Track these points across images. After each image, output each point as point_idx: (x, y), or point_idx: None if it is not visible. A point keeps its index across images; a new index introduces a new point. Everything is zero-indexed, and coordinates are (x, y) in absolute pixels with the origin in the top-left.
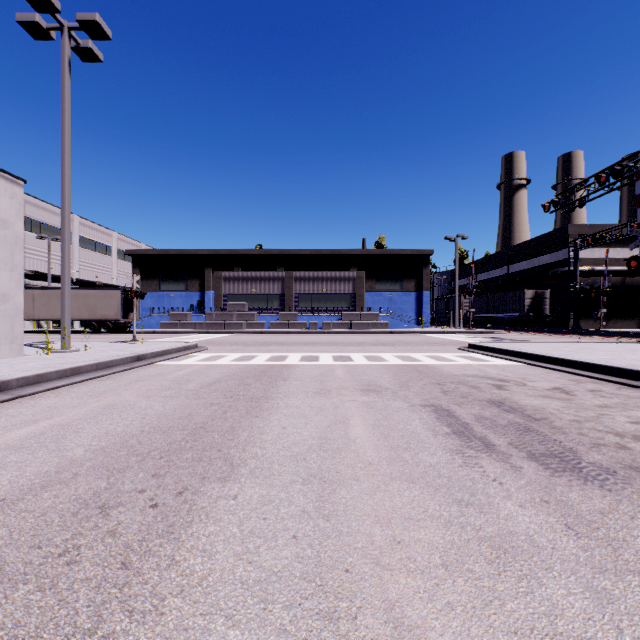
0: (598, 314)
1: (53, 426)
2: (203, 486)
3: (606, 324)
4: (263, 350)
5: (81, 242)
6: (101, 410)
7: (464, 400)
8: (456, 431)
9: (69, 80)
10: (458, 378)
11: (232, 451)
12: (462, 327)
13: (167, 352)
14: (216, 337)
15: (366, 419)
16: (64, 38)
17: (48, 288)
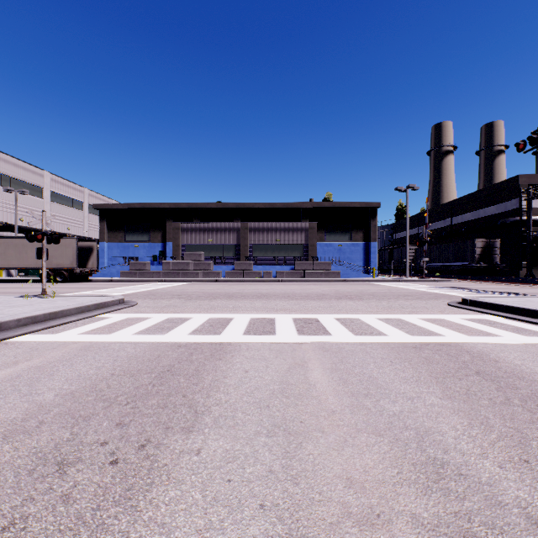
0: None
1: None
2: None
3: None
4: (203, 307)
5: (52, 197)
6: None
7: None
8: None
9: None
10: None
11: None
12: (410, 276)
13: (58, 314)
14: (166, 287)
15: None
16: None
17: (5, 237)
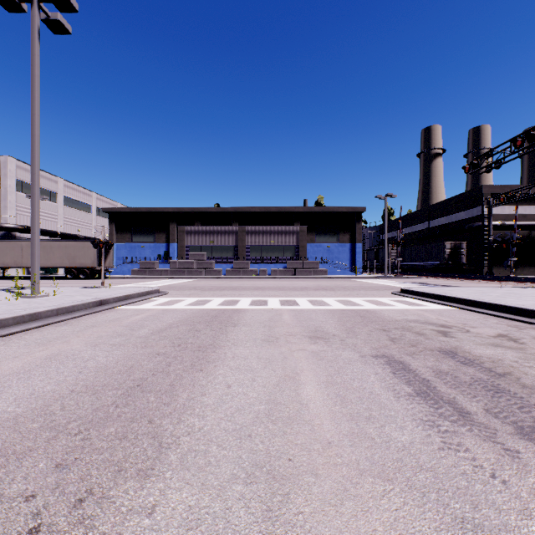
0: (508, 262)
1: None
2: (114, 487)
3: (515, 271)
4: (217, 294)
5: (65, 201)
6: (40, 362)
7: (415, 349)
8: (419, 391)
9: (39, 48)
10: (401, 323)
11: (165, 422)
12: (390, 273)
13: (129, 297)
14: (178, 282)
15: (317, 374)
16: (34, 9)
17: None
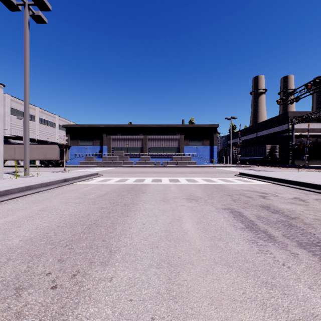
0: (304, 157)
1: (6, 222)
2: (90, 269)
3: (307, 162)
4: (132, 176)
5: (40, 121)
6: (37, 211)
7: (246, 205)
8: (247, 226)
9: (28, 32)
10: (239, 192)
11: (111, 241)
12: (233, 164)
13: (81, 177)
14: (108, 169)
15: (192, 218)
16: (26, 9)
17: (22, 144)
